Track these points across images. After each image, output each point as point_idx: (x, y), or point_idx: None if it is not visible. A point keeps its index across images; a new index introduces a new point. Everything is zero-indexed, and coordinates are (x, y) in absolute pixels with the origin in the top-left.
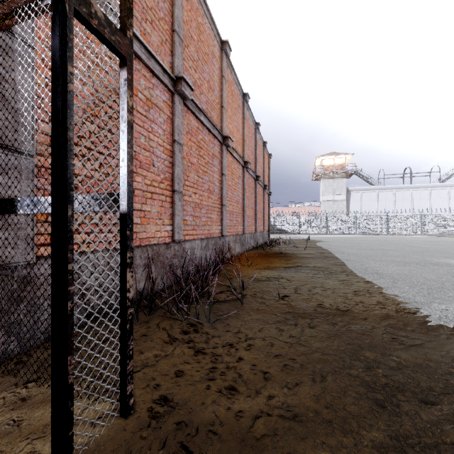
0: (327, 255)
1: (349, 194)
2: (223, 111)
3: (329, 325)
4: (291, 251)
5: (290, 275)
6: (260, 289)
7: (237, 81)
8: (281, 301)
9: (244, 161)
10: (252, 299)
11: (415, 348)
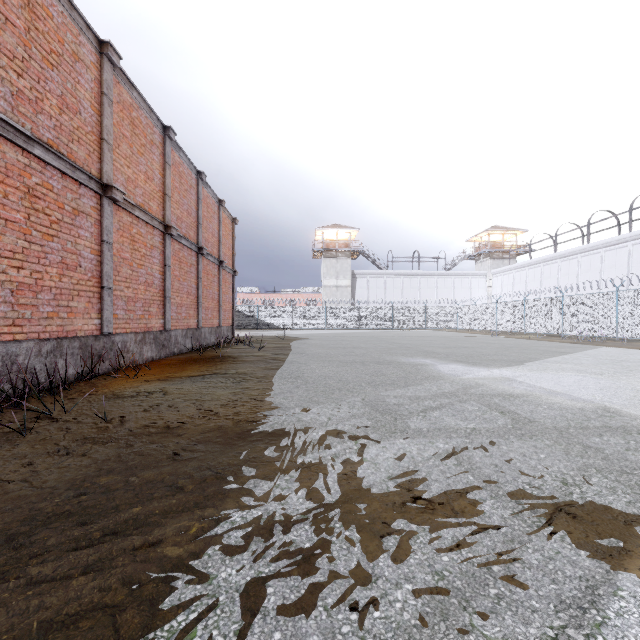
0: (277, 357)
1: (355, 279)
2: (105, 146)
3: (118, 448)
4: (240, 353)
5: (179, 387)
6: (98, 409)
7: (146, 105)
8: (101, 424)
9: (164, 224)
10: (56, 426)
11: (180, 463)
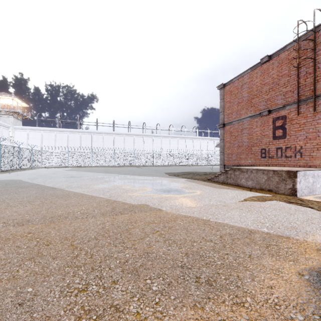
0: None
1: None
2: None
3: None
4: None
5: None
6: None
7: None
8: None
9: None
10: None
11: None
